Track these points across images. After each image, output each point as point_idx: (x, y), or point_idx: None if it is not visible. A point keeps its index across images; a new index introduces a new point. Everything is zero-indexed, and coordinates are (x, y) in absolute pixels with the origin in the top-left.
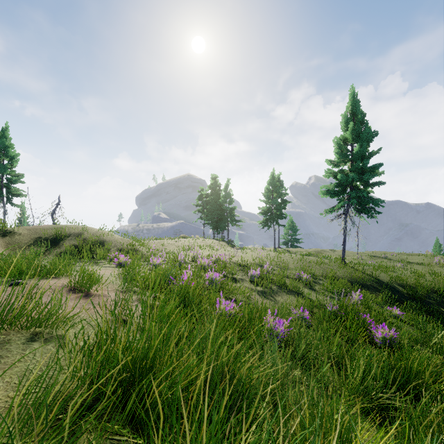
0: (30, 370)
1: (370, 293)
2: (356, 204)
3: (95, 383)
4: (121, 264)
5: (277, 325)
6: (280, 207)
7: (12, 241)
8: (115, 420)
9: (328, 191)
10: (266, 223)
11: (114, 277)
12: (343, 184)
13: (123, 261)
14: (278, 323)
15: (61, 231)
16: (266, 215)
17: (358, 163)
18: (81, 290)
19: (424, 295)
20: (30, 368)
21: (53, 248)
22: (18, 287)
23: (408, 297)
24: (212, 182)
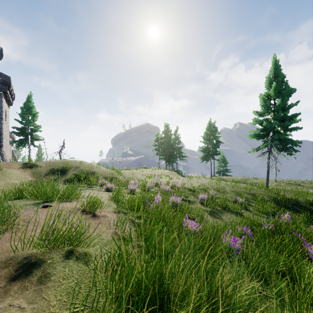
0: (73, 288)
1: (292, 213)
2: (278, 144)
3: None
4: (108, 189)
5: (233, 242)
6: (215, 146)
7: (36, 171)
8: None
9: (255, 135)
10: (204, 158)
11: (106, 200)
12: (267, 129)
13: (110, 186)
14: (233, 241)
15: (66, 164)
16: (204, 152)
17: (280, 113)
18: (89, 212)
19: None
20: (72, 286)
21: (62, 176)
22: (47, 209)
23: None
24: (165, 128)
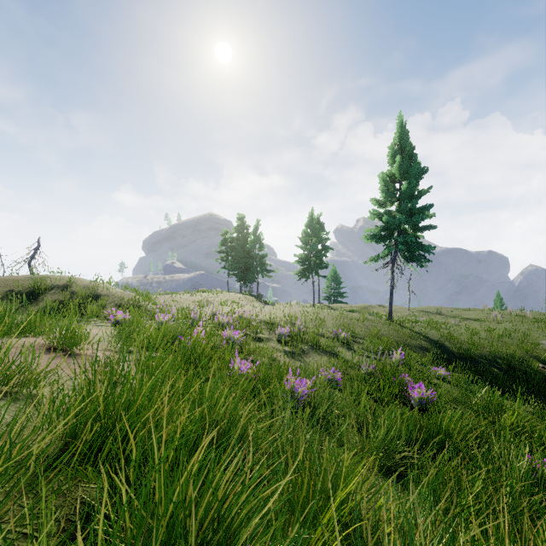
0: None
1: (418, 353)
2: (405, 251)
3: (62, 419)
4: (118, 322)
5: (299, 385)
6: (320, 255)
7: None
8: (87, 464)
9: (373, 236)
10: (303, 274)
11: (107, 337)
12: (389, 228)
13: (121, 318)
14: (300, 384)
15: (41, 283)
16: (303, 264)
17: (406, 203)
18: (62, 349)
19: (476, 354)
20: None
21: (30, 304)
22: None
23: (458, 357)
24: (239, 223)
